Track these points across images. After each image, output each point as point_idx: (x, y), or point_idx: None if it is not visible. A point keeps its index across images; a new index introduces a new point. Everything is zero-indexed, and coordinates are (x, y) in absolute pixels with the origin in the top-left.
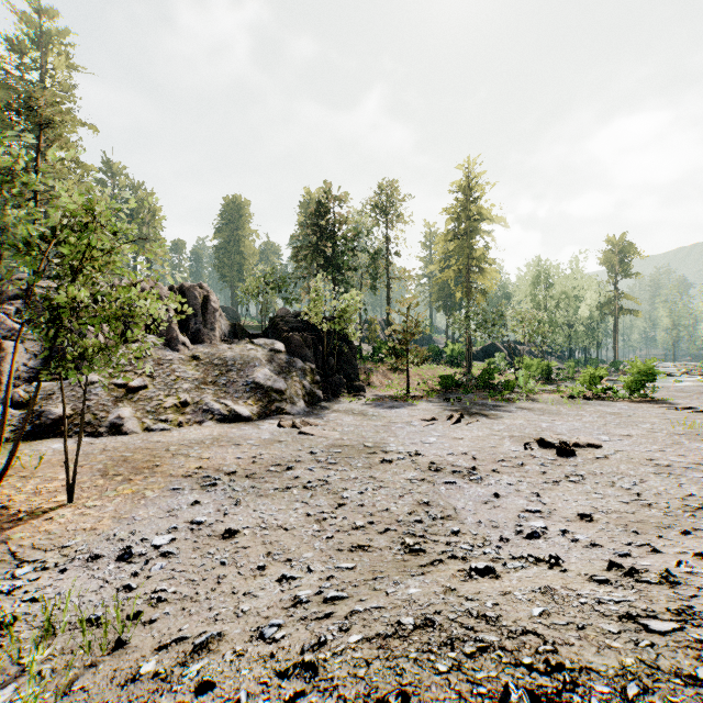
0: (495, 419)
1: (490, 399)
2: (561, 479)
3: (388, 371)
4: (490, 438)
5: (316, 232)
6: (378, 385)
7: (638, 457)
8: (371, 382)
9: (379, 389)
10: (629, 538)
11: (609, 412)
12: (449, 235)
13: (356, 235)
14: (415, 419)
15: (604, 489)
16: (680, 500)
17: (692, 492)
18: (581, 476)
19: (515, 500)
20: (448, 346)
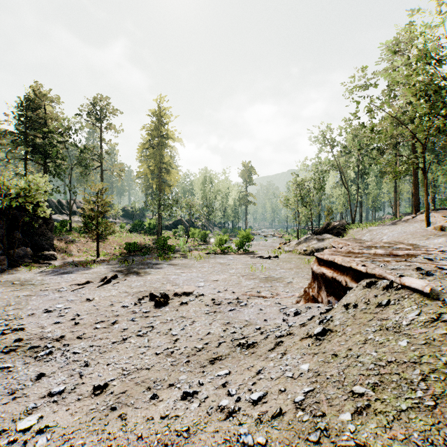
0: (143, 276)
1: (157, 258)
2: (133, 334)
3: (90, 240)
4: (117, 297)
5: (25, 122)
6: (75, 252)
7: (208, 299)
8: (69, 250)
9: (73, 256)
10: (91, 427)
11: (220, 263)
12: (146, 145)
13: (64, 131)
14: (70, 284)
15: (157, 339)
16: (199, 341)
17: (213, 329)
18: (152, 327)
19: (56, 378)
20: (147, 221)
